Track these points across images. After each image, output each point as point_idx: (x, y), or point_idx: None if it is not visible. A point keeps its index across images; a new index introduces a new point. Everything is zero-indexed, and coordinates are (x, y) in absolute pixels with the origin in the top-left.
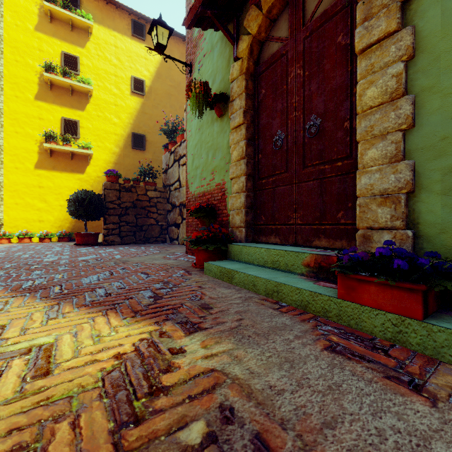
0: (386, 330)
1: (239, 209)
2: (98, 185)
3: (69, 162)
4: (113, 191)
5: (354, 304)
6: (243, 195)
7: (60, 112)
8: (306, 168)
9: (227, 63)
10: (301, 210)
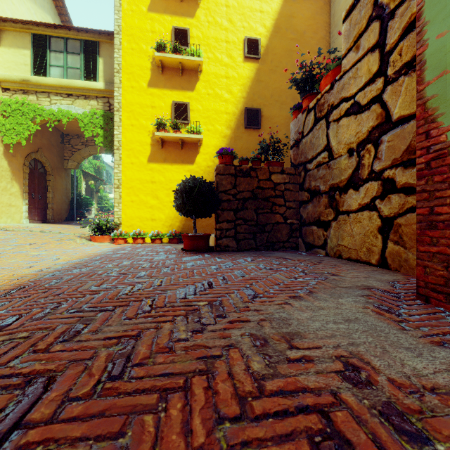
0: None
1: None
2: (208, 176)
3: (179, 152)
4: (227, 176)
5: None
6: None
7: (170, 97)
8: None
9: None
10: None
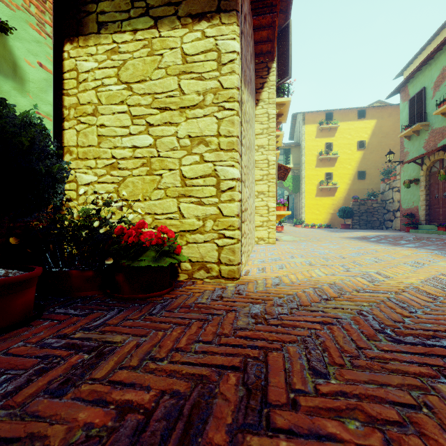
0: (442, 233)
1: (423, 215)
2: (340, 201)
3: (328, 192)
4: (356, 205)
5: (438, 231)
6: (424, 211)
7: (324, 170)
8: (443, 205)
9: (419, 169)
10: (442, 216)
